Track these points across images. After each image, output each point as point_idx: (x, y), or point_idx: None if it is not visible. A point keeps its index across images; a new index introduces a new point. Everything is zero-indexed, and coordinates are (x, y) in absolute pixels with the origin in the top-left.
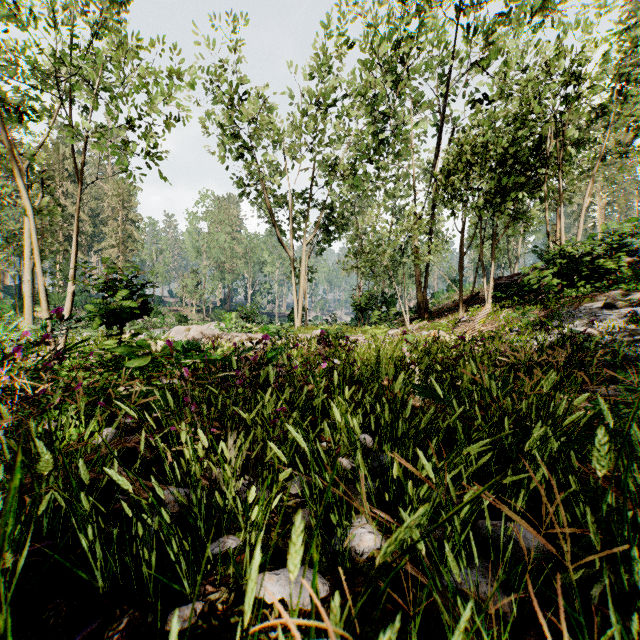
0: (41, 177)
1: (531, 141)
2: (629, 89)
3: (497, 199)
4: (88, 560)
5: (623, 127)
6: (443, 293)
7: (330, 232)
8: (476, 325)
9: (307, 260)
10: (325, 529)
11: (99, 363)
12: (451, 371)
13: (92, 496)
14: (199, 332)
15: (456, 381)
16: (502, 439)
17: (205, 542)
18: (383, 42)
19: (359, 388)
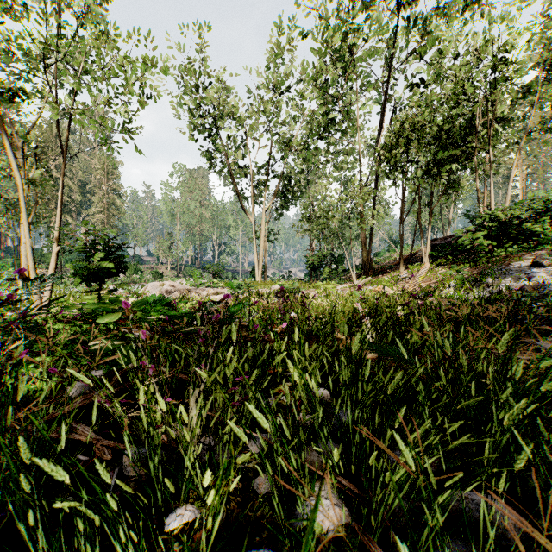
0: (35, 152)
1: (464, 119)
2: (551, 72)
3: (434, 170)
4: (37, 537)
5: (546, 106)
6: (384, 253)
7: (286, 200)
8: (417, 281)
9: (266, 224)
10: (287, 497)
11: (81, 316)
12: (401, 326)
13: (54, 456)
14: (172, 287)
15: (404, 334)
16: (472, 406)
17: (162, 513)
18: (333, 33)
19: (314, 340)
